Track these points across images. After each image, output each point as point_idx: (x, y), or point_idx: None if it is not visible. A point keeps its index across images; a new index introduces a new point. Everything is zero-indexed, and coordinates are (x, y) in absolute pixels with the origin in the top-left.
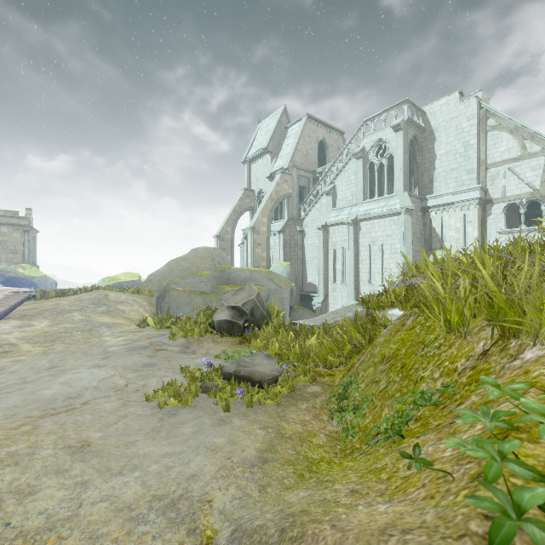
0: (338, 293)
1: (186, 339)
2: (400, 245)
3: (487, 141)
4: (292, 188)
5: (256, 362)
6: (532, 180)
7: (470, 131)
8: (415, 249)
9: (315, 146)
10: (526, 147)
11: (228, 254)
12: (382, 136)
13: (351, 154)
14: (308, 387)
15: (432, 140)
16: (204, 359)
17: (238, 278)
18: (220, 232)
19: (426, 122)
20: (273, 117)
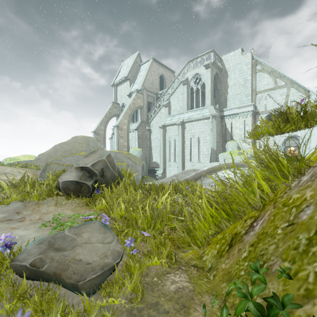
0: (172, 167)
1: (23, 203)
2: (209, 137)
3: (256, 78)
4: (143, 102)
5: (82, 238)
6: (280, 101)
7: (247, 72)
8: (217, 140)
9: (157, 78)
10: (277, 82)
11: (102, 143)
12: (198, 71)
13: (179, 82)
14: (166, 276)
15: (226, 76)
16: (3, 236)
17: None
18: (96, 129)
19: (222, 65)
20: (131, 58)
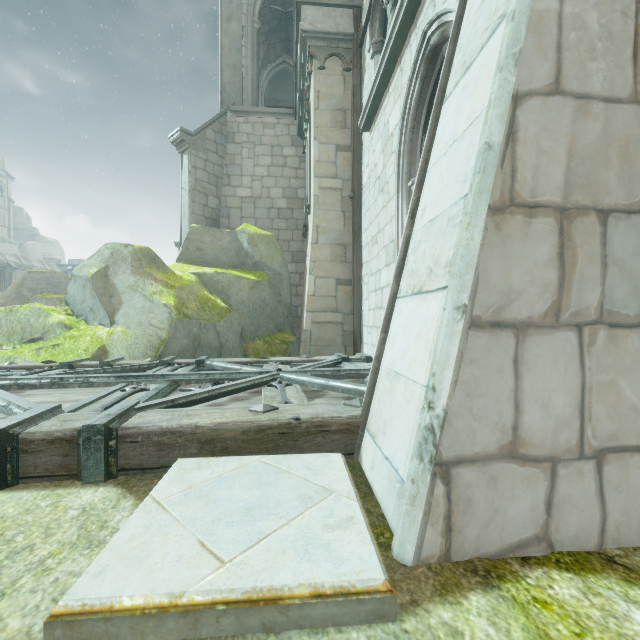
0: None
1: None
2: None
3: None
4: None
5: None
6: None
7: None
8: None
9: None
10: None
11: None
12: None
13: None
14: None
15: None
16: None
17: None
18: None
19: None
20: None
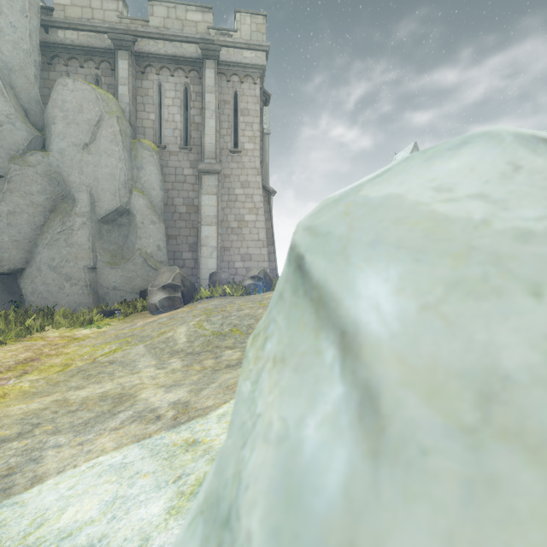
0: None
1: None
2: None
3: None
4: None
5: None
6: None
7: None
8: None
9: None
10: None
11: None
12: None
13: None
14: None
15: None
16: None
17: None
18: None
19: None
20: (406, 151)
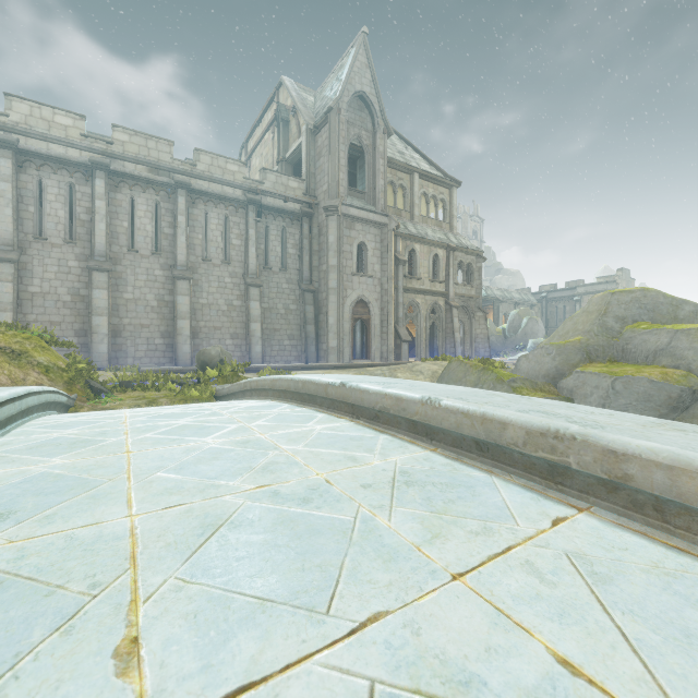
0: None
1: None
2: None
3: None
4: None
5: None
6: None
7: None
8: None
9: None
10: None
11: None
12: None
13: None
14: None
15: None
16: None
17: (640, 350)
18: None
19: None
20: None
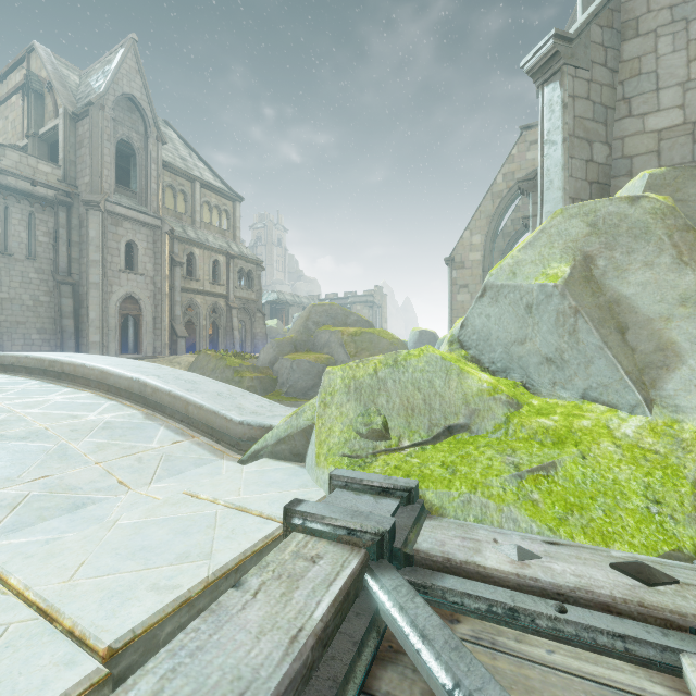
0: None
1: None
2: None
3: None
4: None
5: None
6: None
7: None
8: None
9: None
10: None
11: None
12: None
13: None
14: None
15: None
16: None
17: (319, 344)
18: None
19: None
20: None
